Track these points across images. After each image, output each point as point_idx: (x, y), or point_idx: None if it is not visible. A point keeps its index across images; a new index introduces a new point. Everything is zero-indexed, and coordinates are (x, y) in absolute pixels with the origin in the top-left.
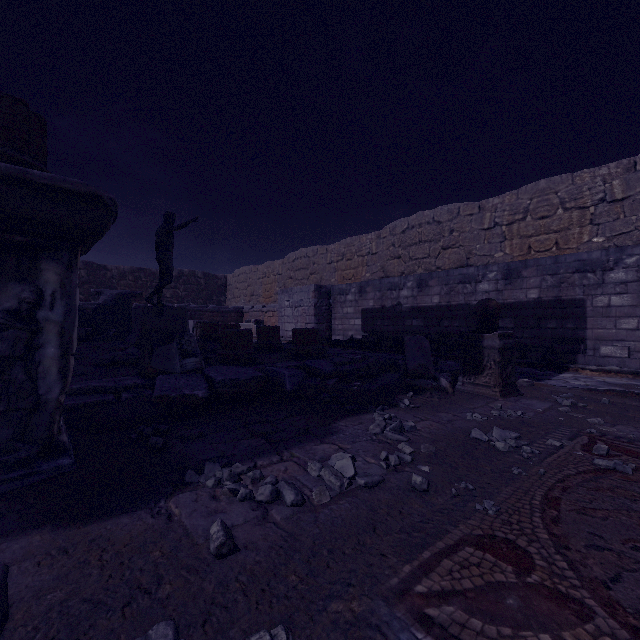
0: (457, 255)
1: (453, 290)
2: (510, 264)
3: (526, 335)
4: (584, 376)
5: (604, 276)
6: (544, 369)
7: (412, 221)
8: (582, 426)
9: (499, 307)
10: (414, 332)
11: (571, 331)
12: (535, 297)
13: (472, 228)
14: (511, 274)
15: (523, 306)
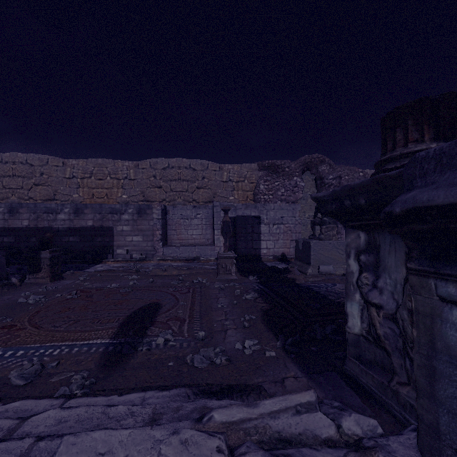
0: (47, 191)
1: (40, 217)
2: (78, 205)
3: (87, 245)
4: (107, 265)
5: (121, 216)
6: (90, 263)
7: (6, 157)
8: (80, 287)
9: (52, 237)
10: (6, 246)
11: (108, 242)
12: (91, 225)
13: (58, 175)
14: (78, 211)
15: (85, 229)
